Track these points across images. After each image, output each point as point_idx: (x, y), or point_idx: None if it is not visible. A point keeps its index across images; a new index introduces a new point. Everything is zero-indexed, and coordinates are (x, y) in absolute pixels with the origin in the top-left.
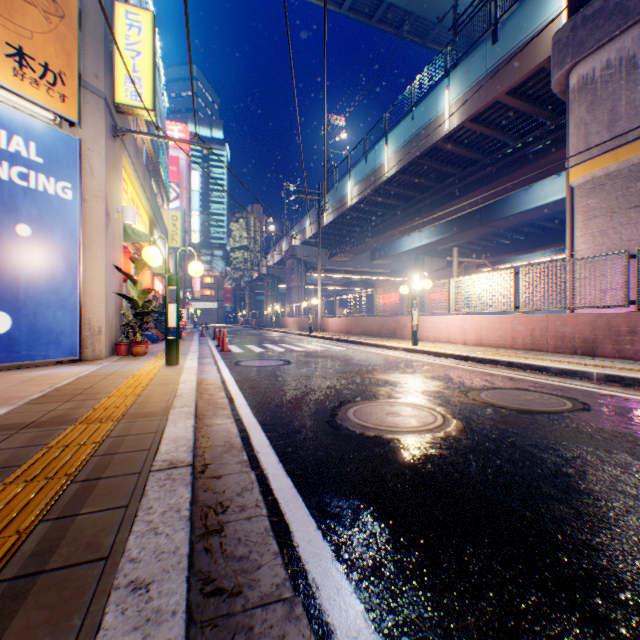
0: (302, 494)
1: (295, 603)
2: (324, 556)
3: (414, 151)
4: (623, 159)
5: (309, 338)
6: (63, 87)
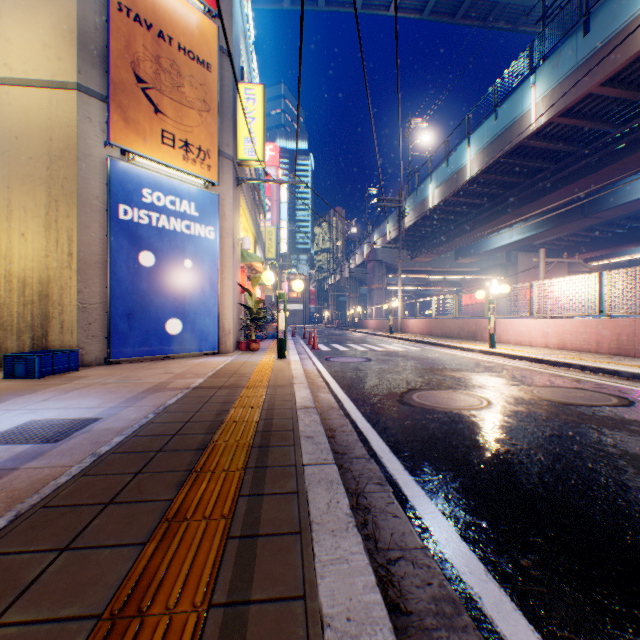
0: (376, 430)
1: (370, 459)
2: (385, 450)
3: (497, 151)
4: None
5: (389, 339)
6: (209, 160)
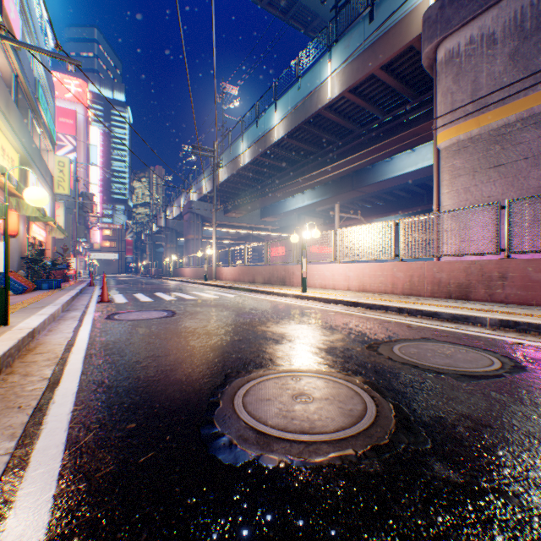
0: None
1: None
2: None
3: (300, 117)
4: (484, 124)
5: (204, 286)
6: None
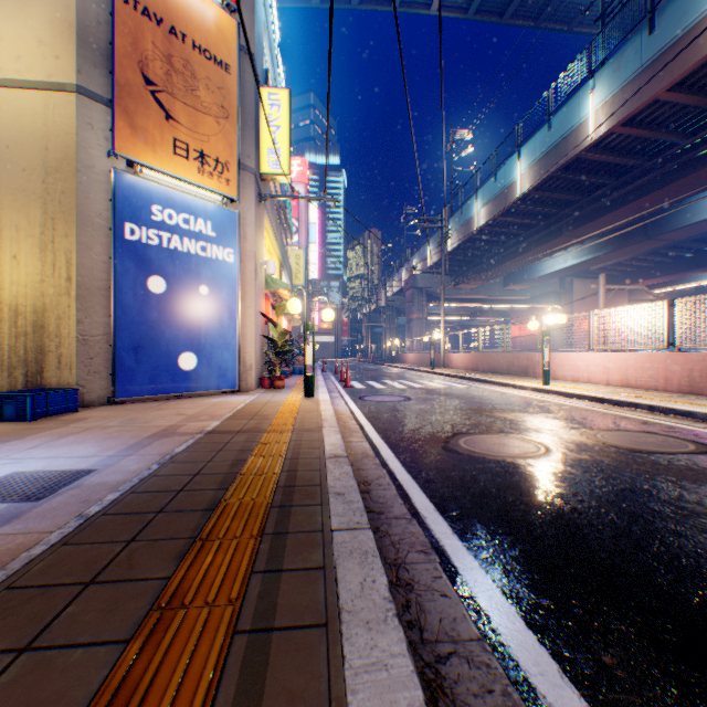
0: (417, 483)
1: (412, 519)
2: (429, 508)
3: (551, 165)
4: None
5: (430, 375)
6: (227, 173)
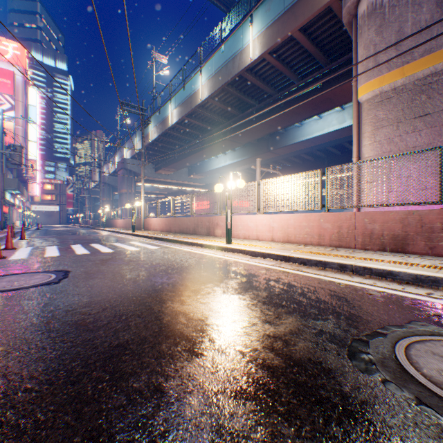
0: None
1: None
2: None
3: (224, 78)
4: (410, 74)
5: (131, 236)
6: None
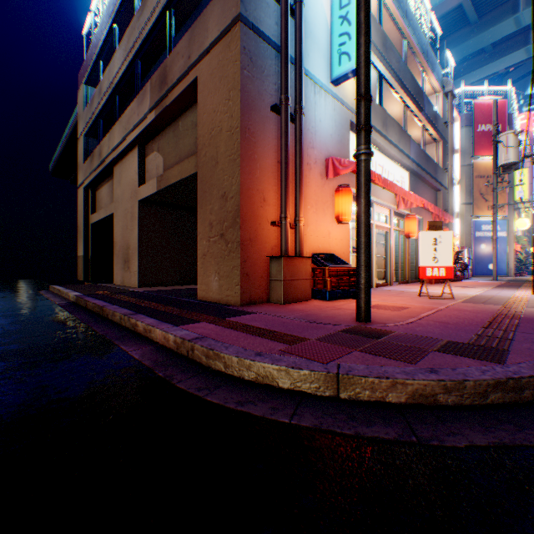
0: None
1: None
2: None
3: None
4: None
5: None
6: (502, 209)
